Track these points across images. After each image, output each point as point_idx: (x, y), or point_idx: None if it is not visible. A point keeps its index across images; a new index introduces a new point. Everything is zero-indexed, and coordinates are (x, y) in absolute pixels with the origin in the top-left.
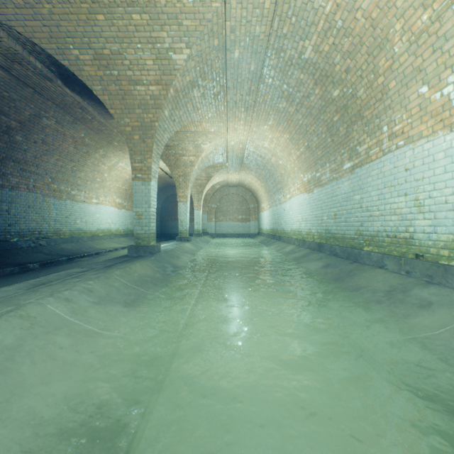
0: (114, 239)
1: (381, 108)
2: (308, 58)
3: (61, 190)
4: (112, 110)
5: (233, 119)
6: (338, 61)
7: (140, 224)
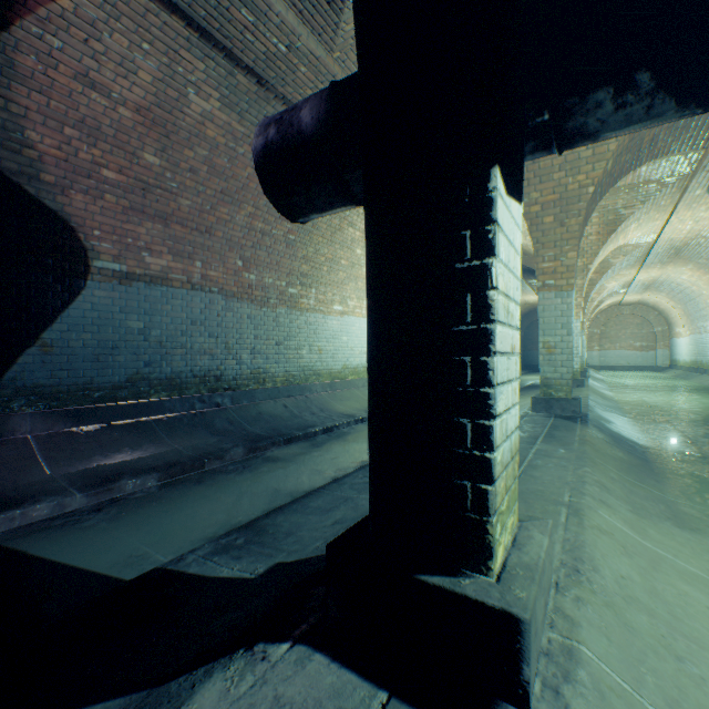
0: None
1: None
2: None
3: None
4: None
5: (646, 268)
6: None
7: None
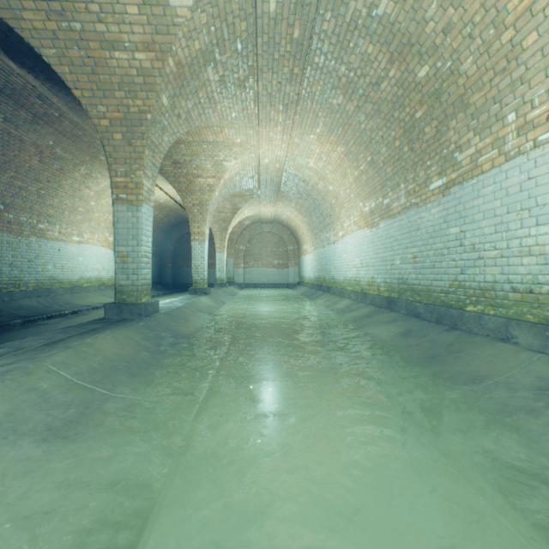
0: (106, 291)
1: (504, 84)
2: (384, 14)
3: (21, 222)
4: (76, 91)
5: (266, 123)
6: (433, 14)
7: (125, 271)
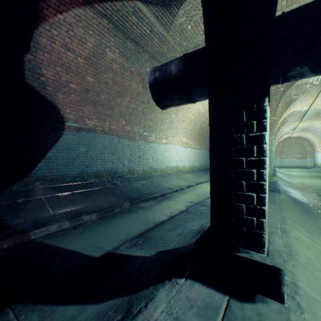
0: None
1: None
2: None
3: None
4: None
5: (303, 122)
6: None
7: None
